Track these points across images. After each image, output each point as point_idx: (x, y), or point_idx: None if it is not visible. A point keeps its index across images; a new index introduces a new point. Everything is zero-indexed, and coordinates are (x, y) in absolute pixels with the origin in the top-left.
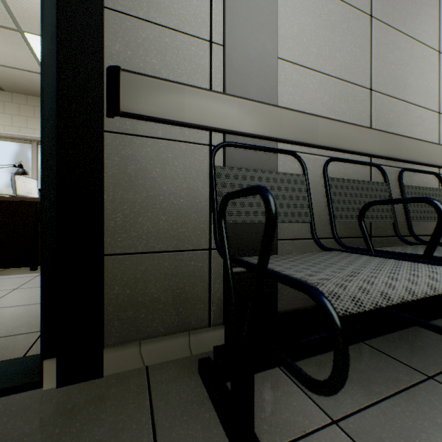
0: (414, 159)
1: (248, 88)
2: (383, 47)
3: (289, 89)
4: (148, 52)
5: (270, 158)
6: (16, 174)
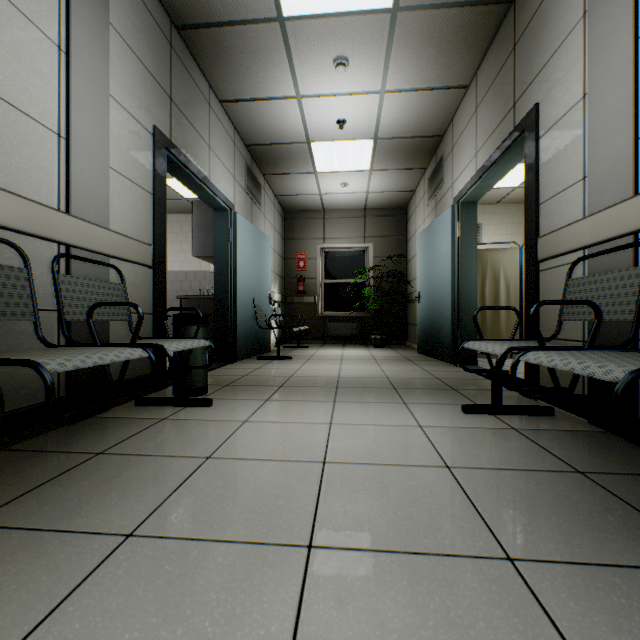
0: None
1: (604, 198)
2: None
3: None
4: (553, 215)
5: (623, 255)
6: None
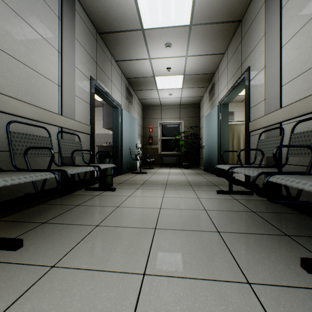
0: None
1: (270, 108)
2: None
3: (286, 96)
4: (255, 113)
5: (276, 131)
6: None
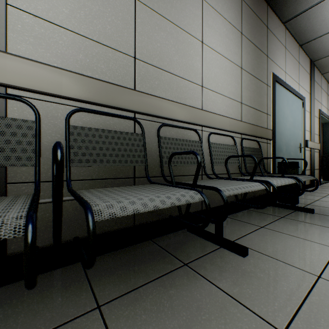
0: (175, 118)
1: None
2: (149, 27)
3: (29, 39)
4: None
5: None
6: None
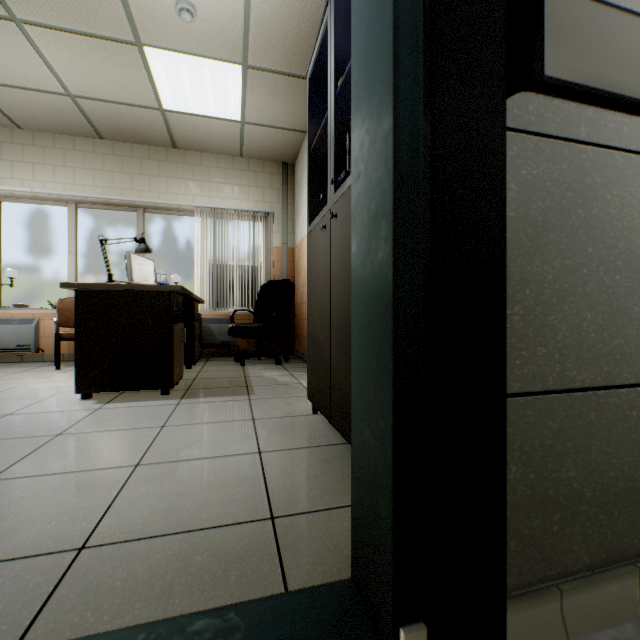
0: None
1: None
2: None
3: None
4: None
5: None
6: (137, 252)
